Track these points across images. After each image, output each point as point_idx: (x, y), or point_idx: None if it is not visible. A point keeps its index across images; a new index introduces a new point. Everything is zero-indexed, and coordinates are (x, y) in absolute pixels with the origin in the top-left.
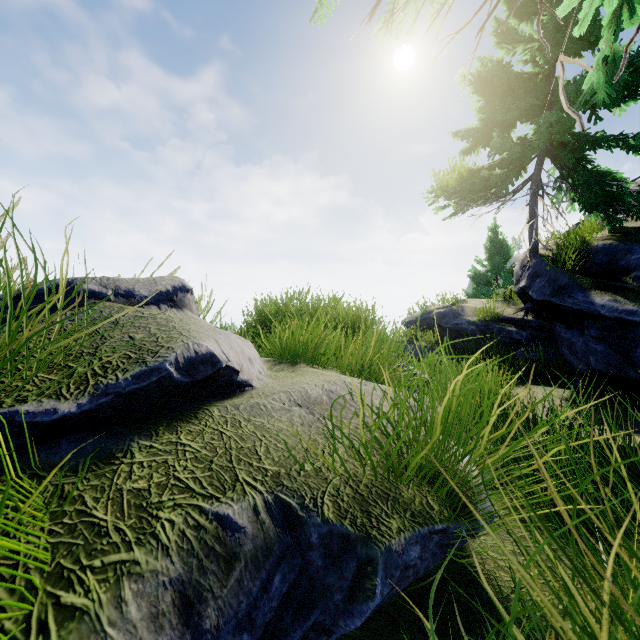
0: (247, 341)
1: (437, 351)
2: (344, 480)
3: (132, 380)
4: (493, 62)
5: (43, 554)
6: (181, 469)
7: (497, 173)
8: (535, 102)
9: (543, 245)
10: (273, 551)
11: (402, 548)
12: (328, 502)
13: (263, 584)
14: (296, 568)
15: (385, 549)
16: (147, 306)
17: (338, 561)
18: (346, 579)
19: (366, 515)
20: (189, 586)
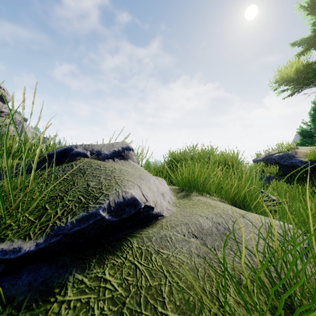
0: (162, 179)
1: (278, 179)
2: None
3: (76, 223)
4: None
5: None
6: (98, 313)
7: None
8: None
9: None
10: None
11: None
12: None
13: None
14: None
15: None
16: (107, 160)
17: None
18: None
19: None
20: None
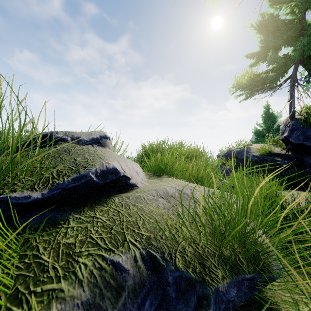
0: (136, 163)
1: (236, 171)
2: (188, 243)
3: (71, 181)
4: (268, 14)
5: (9, 281)
6: (94, 232)
7: (270, 75)
8: (293, 34)
9: (298, 113)
10: (145, 285)
11: (225, 289)
12: (178, 256)
13: (138, 306)
14: (159, 297)
15: (214, 290)
16: (87, 145)
17: (185, 295)
18: (190, 307)
19: (202, 266)
20: (93, 306)
